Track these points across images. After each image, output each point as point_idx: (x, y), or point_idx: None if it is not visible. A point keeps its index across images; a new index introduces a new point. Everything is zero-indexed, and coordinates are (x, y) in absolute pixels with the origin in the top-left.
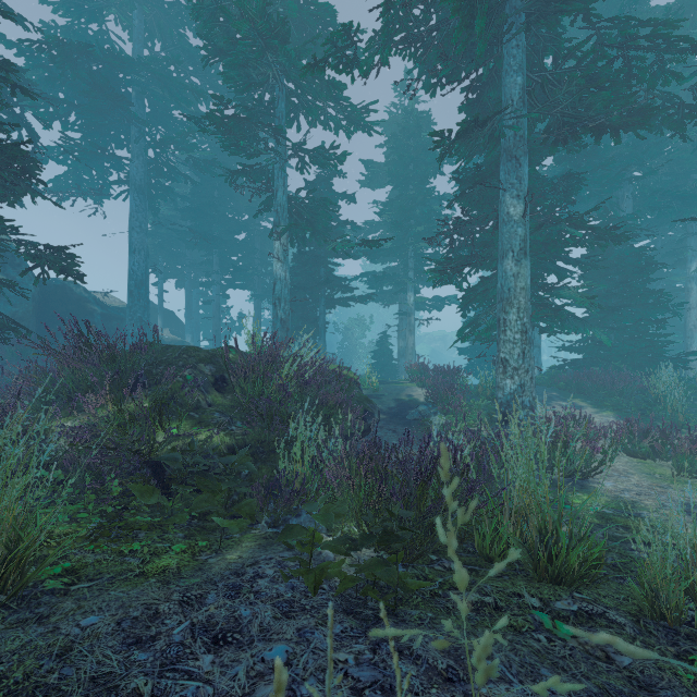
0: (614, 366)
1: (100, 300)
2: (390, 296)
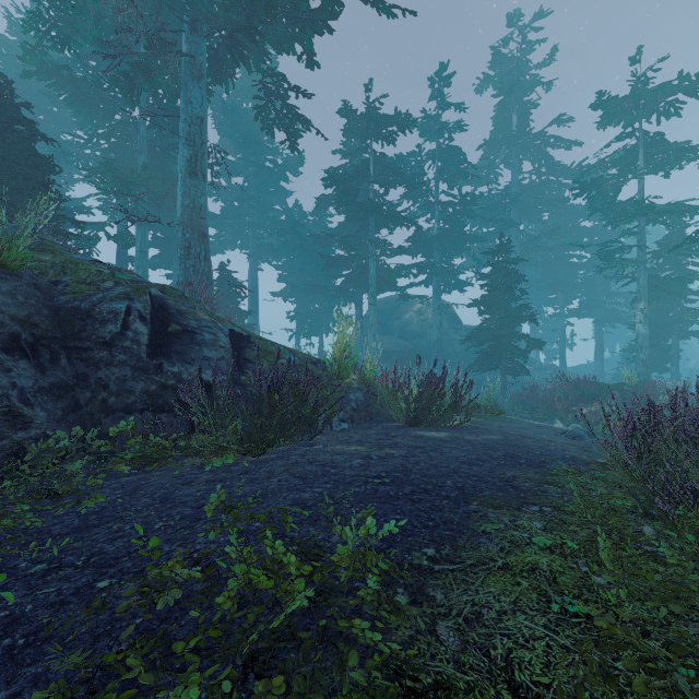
0: None
1: None
2: None
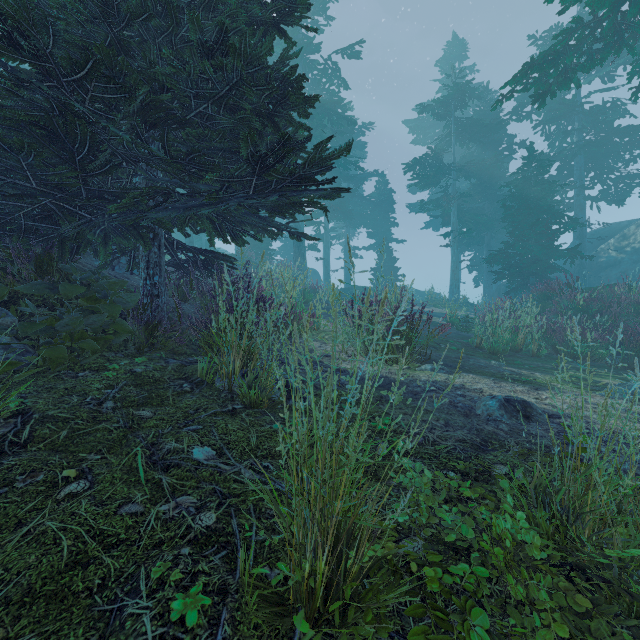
0: None
1: None
2: None
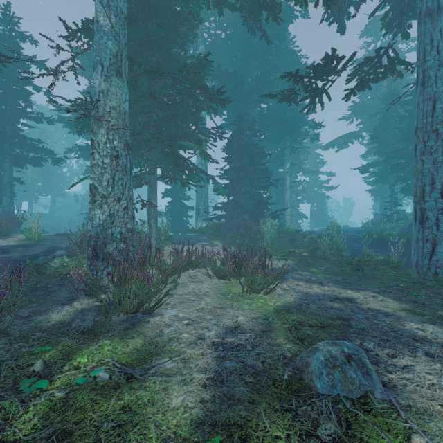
0: (242, 218)
1: None
2: None
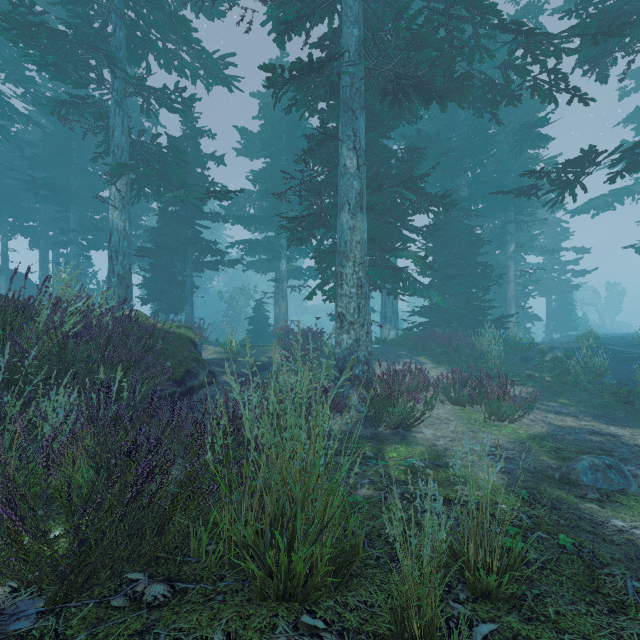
0: (452, 327)
1: None
2: (267, 264)
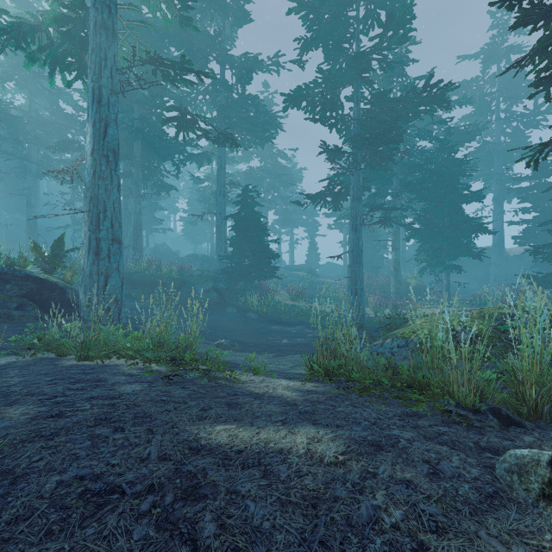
0: None
1: (512, 251)
2: None
